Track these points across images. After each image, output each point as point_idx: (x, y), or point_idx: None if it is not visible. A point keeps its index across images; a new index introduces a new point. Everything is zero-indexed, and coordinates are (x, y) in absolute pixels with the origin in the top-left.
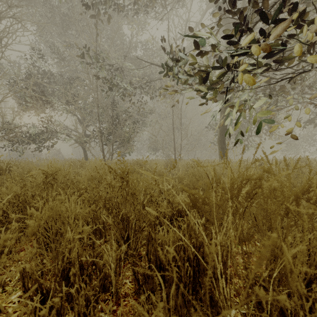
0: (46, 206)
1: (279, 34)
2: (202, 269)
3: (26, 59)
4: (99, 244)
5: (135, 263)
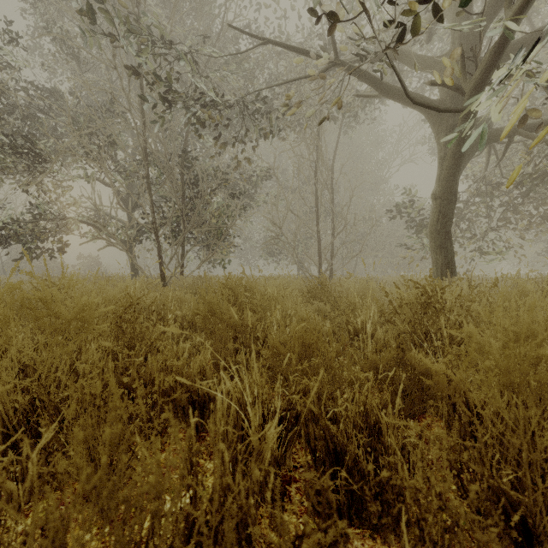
0: None
1: None
2: None
3: None
4: None
5: None
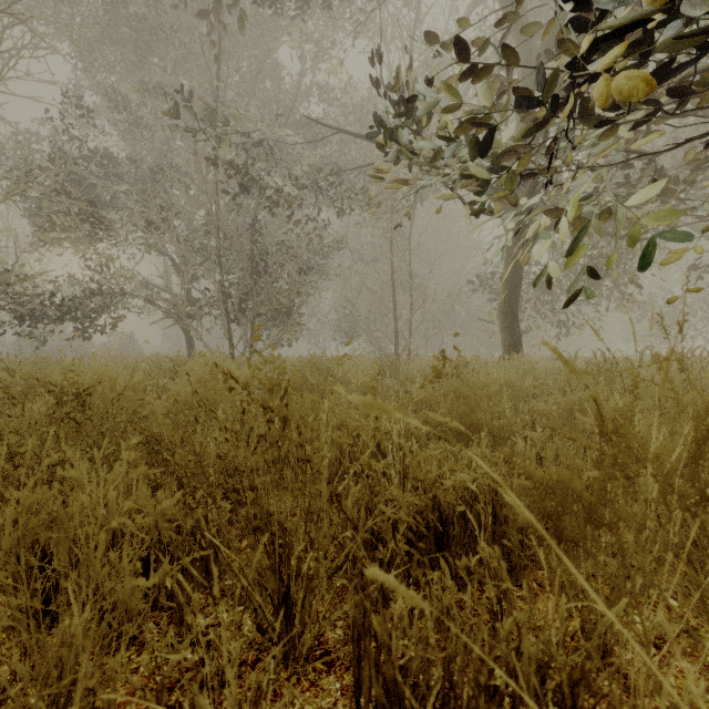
0: (9, 509)
1: None
2: None
3: (51, 121)
4: (201, 602)
5: None
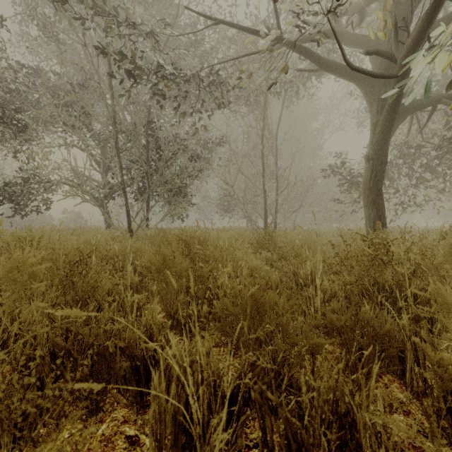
0: None
1: None
2: None
3: None
4: None
5: None
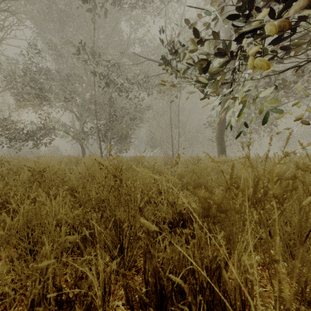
0: (21, 211)
1: (300, 6)
2: (218, 300)
3: (23, 55)
4: (89, 251)
5: (129, 286)
